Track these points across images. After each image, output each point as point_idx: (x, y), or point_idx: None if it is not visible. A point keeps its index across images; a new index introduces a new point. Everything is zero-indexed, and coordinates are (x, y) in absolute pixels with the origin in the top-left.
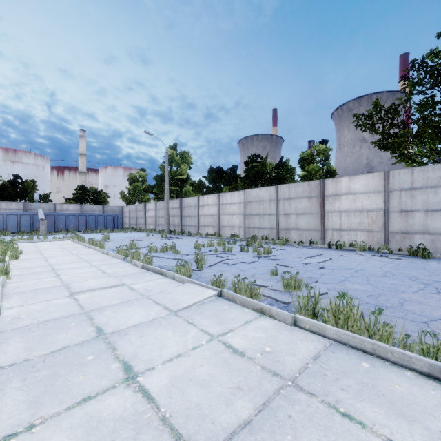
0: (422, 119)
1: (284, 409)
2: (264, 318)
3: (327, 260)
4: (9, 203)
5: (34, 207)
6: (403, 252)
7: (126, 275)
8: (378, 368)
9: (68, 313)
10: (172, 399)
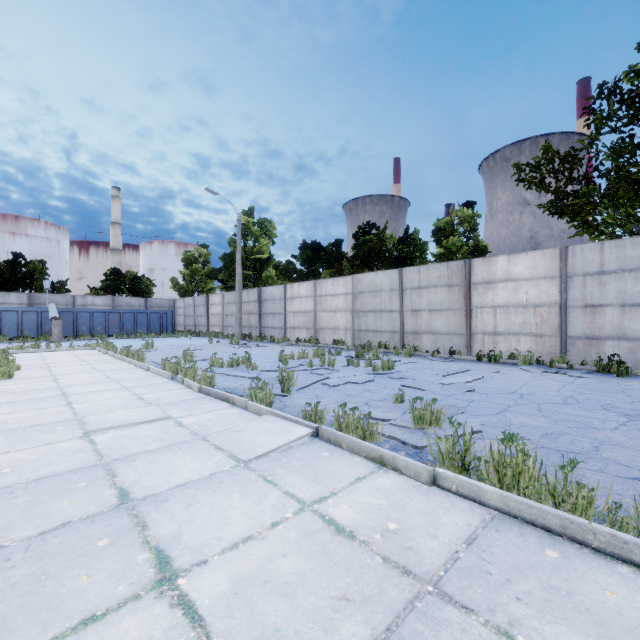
0: (615, 171)
1: (423, 639)
2: (385, 473)
3: (477, 378)
4: (7, 295)
5: (44, 301)
6: (588, 367)
7: (174, 403)
8: (573, 561)
9: (77, 465)
10: (234, 620)
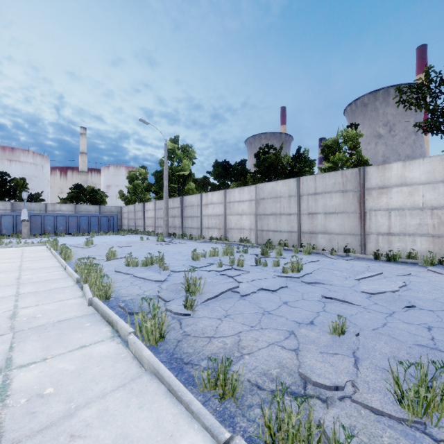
0: None
1: None
2: None
3: (402, 285)
4: None
5: (23, 207)
6: None
7: (42, 328)
8: None
9: None
10: None
